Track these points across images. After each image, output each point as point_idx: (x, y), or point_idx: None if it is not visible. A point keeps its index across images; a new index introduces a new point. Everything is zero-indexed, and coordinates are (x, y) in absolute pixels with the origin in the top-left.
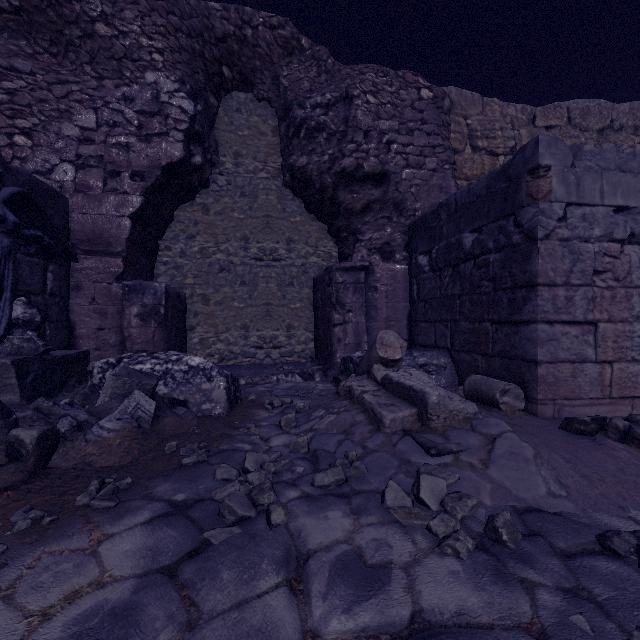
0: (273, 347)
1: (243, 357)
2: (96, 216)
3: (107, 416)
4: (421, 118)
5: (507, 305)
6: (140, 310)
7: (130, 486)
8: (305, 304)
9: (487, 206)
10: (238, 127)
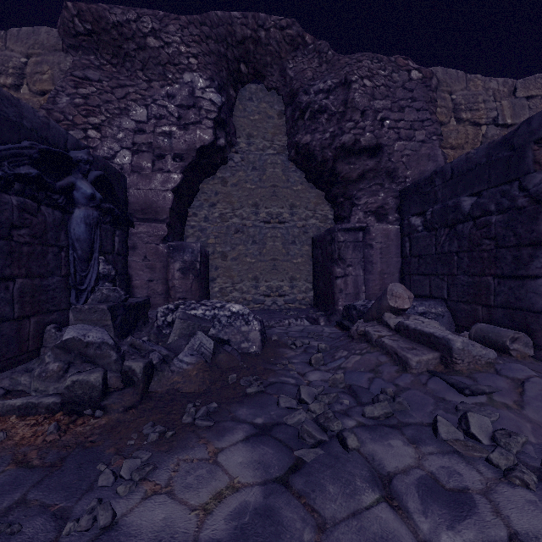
0: (279, 295)
1: (254, 303)
2: (147, 191)
3: (182, 352)
4: (411, 96)
5: (511, 261)
6: (181, 265)
7: (216, 409)
8: (305, 259)
9: (487, 173)
10: (250, 113)
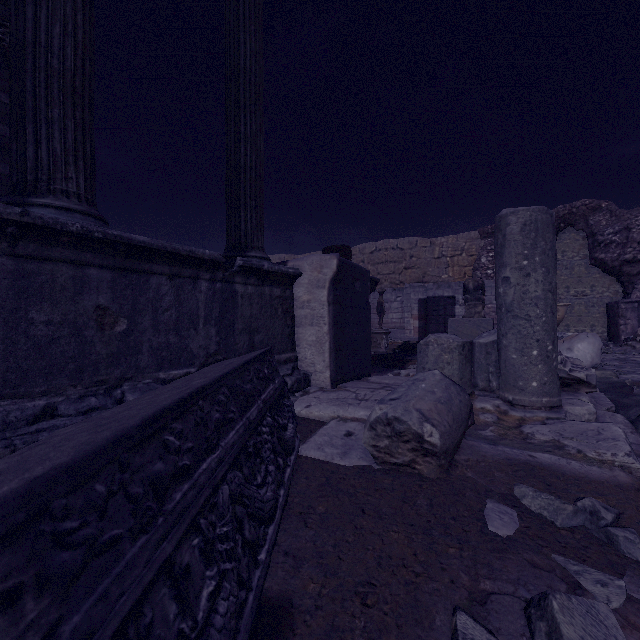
0: None
1: None
2: None
3: None
4: None
5: None
6: None
7: None
8: (601, 315)
9: None
10: (563, 240)
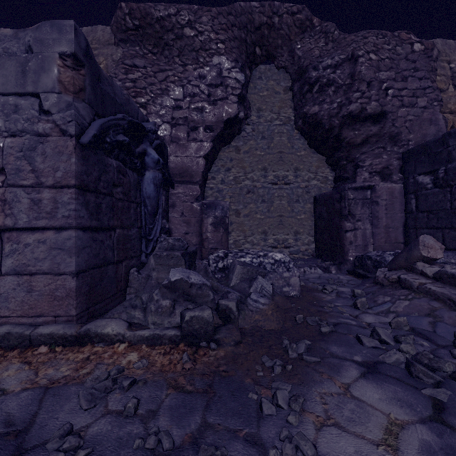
0: (284, 247)
1: None
2: (184, 158)
3: (251, 293)
4: (414, 67)
5: None
6: (213, 220)
7: (310, 346)
8: (308, 216)
9: None
10: (260, 90)
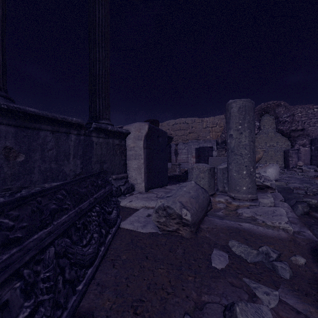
0: None
1: None
2: None
3: None
4: (314, 115)
5: None
6: None
7: None
8: (281, 156)
9: None
10: (264, 120)
